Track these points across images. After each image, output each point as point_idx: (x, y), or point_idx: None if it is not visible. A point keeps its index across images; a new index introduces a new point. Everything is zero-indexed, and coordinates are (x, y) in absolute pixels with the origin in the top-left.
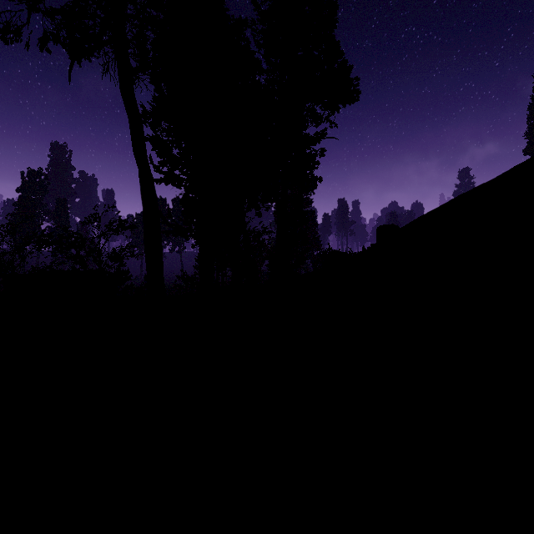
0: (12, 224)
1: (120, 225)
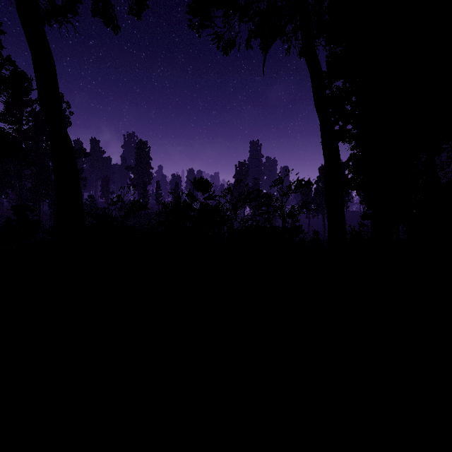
0: (230, 188)
1: (298, 184)
